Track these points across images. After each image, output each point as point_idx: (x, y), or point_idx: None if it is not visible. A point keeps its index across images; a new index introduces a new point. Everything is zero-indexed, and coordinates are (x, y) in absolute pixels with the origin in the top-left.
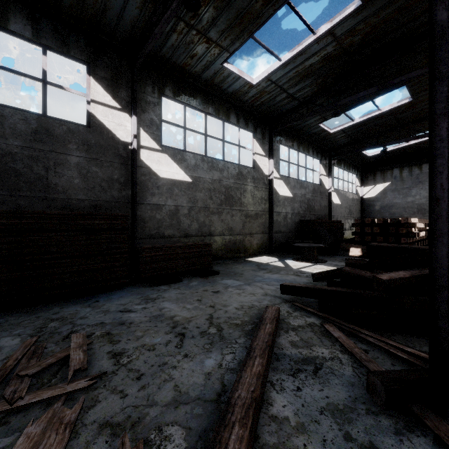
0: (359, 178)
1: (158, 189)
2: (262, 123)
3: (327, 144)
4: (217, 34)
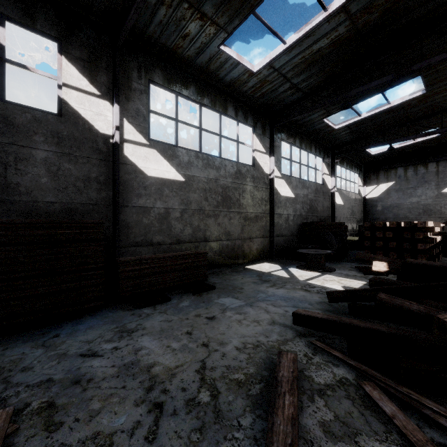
0: (361, 177)
1: (145, 189)
2: (262, 117)
3: (330, 142)
4: (212, 8)
